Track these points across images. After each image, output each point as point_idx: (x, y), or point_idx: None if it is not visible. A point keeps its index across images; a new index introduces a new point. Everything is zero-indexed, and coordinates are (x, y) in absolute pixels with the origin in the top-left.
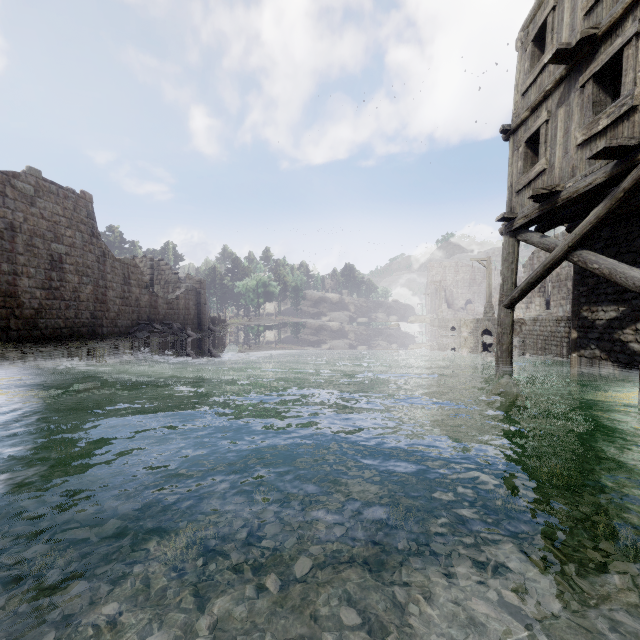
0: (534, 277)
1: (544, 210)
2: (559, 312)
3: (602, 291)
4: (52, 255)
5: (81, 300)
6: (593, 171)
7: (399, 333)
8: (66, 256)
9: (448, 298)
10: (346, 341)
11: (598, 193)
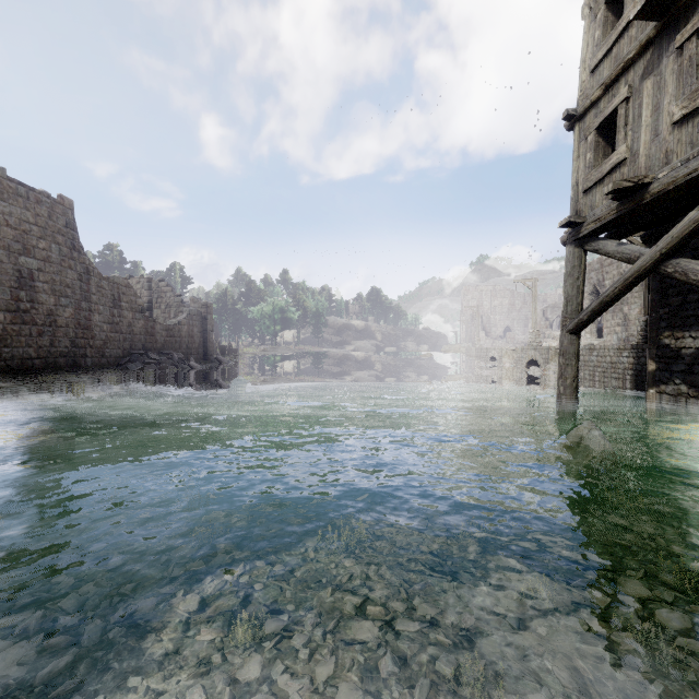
0: (610, 295)
1: (624, 210)
2: (613, 340)
3: (690, 313)
4: (20, 271)
5: (58, 325)
6: None
7: (432, 364)
8: (39, 272)
9: (485, 325)
10: (373, 373)
11: None
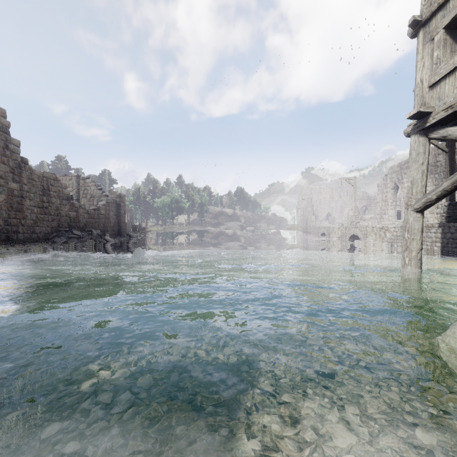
0: None
1: None
2: None
3: None
4: None
5: None
6: None
7: (280, 238)
8: None
9: (314, 212)
10: (239, 244)
11: None
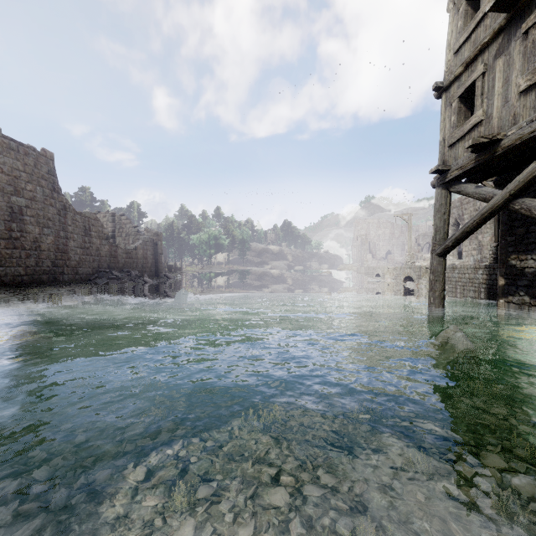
0: (470, 226)
1: (481, 160)
2: (470, 261)
3: (531, 240)
4: (12, 207)
5: (42, 249)
6: None
7: (331, 279)
8: (26, 209)
9: (372, 249)
10: (285, 286)
11: None
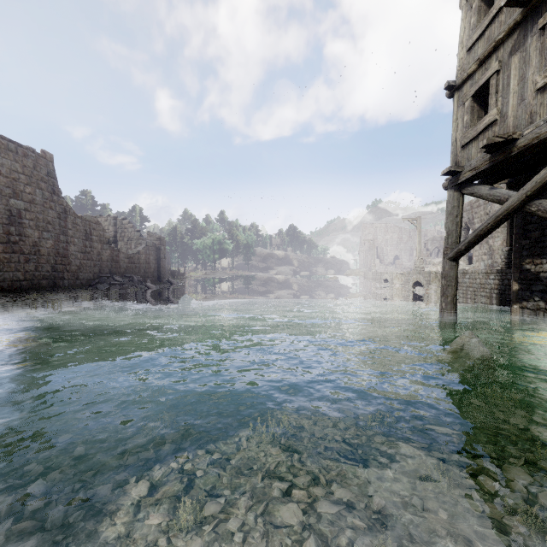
0: (484, 229)
1: (496, 161)
2: (481, 266)
3: (546, 244)
4: (10, 210)
5: (41, 254)
6: None
7: (338, 285)
8: (25, 212)
9: (379, 254)
10: (291, 292)
11: None
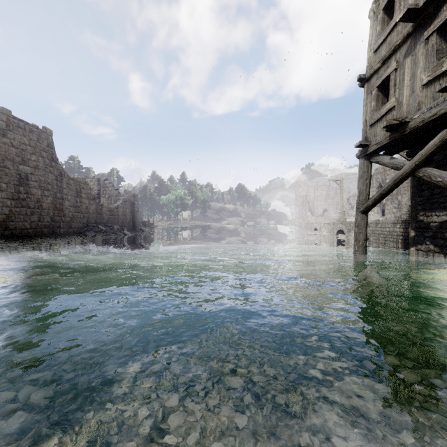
0: (385, 189)
1: (394, 137)
2: (392, 217)
3: (435, 200)
4: (20, 174)
5: (43, 208)
6: (438, 104)
7: (277, 232)
8: (31, 175)
9: (311, 208)
10: (239, 238)
11: (440, 122)
